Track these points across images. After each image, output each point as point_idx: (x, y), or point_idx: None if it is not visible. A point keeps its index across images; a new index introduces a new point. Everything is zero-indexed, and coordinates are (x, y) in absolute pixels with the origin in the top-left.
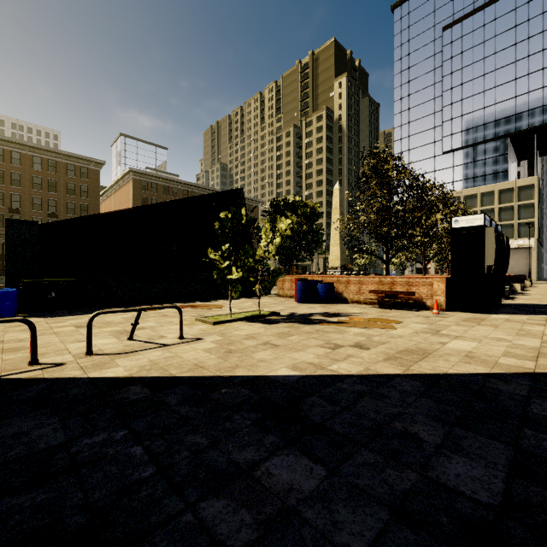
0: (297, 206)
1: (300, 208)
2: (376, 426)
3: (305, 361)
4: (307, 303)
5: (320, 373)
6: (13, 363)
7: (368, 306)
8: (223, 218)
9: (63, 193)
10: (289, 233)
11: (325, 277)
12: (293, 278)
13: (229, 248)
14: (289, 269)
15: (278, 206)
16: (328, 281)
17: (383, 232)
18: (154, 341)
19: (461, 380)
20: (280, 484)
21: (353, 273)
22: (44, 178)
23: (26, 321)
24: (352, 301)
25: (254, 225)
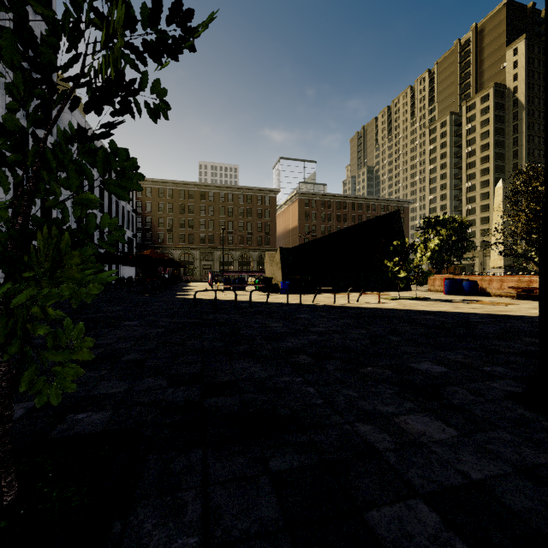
0: (447, 221)
1: (449, 224)
2: (459, 316)
3: (440, 309)
4: (453, 295)
5: (446, 311)
6: (327, 303)
7: (507, 298)
8: (395, 245)
9: (255, 217)
10: (437, 249)
11: (470, 276)
12: (443, 277)
13: (399, 260)
14: (439, 270)
15: (429, 222)
16: (473, 280)
17: (532, 239)
18: (368, 302)
19: (509, 315)
20: (427, 317)
21: (520, 273)
22: (245, 208)
23: (333, 289)
24: (494, 295)
25: (413, 247)
